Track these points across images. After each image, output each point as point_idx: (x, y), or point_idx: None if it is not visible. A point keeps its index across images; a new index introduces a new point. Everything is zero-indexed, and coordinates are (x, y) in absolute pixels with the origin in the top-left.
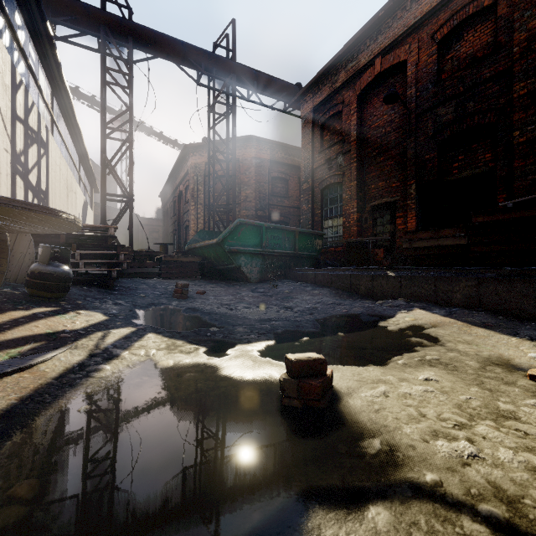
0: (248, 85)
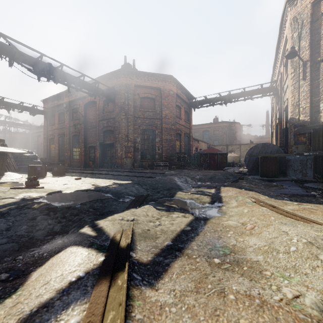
0: (15, 125)
